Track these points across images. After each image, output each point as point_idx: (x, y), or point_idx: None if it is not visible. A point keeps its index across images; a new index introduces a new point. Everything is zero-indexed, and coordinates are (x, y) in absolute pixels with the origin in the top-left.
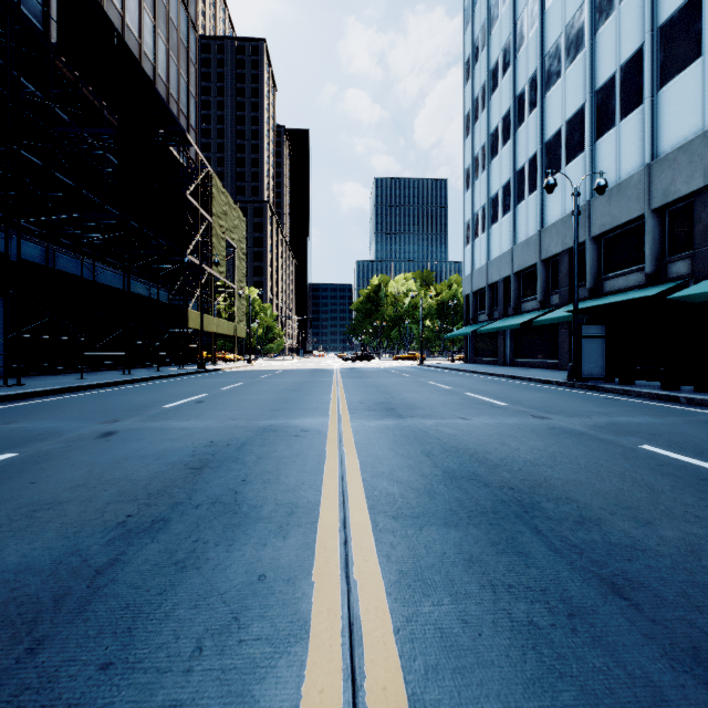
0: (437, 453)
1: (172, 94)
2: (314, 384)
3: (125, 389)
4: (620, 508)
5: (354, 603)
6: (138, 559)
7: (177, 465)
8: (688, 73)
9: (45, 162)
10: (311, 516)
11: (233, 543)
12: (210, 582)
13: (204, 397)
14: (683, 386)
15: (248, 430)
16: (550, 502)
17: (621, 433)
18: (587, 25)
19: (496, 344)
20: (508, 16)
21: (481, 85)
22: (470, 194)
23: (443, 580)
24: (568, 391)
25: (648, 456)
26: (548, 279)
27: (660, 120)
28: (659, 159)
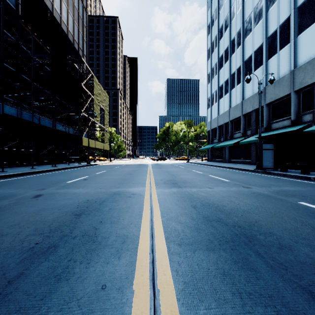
0: (199, 206)
1: (75, 40)
2: (139, 171)
3: (52, 173)
4: (299, 239)
5: (157, 307)
6: (35, 273)
7: (68, 213)
8: (311, 28)
9: (15, 68)
10: (134, 243)
11: (90, 262)
12: (73, 290)
13: (87, 177)
14: (310, 172)
15: (106, 194)
16: (261, 235)
17: (287, 195)
18: (264, 7)
19: (221, 153)
20: (227, 4)
21: (215, 36)
22: (210, 85)
23: (209, 289)
24: (256, 174)
25: (305, 208)
26: (245, 123)
27: (298, 49)
28: (298, 68)
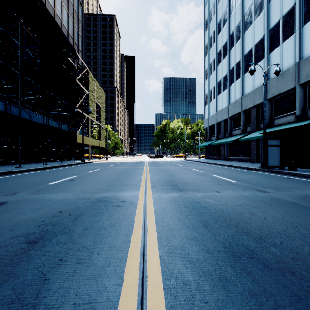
0: (211, 223)
1: (70, 34)
2: (135, 169)
3: (38, 172)
4: None
5: None
6: None
7: (20, 237)
8: None
9: None
10: None
11: None
12: None
13: (75, 177)
14: None
15: (88, 201)
16: None
17: None
18: None
19: (220, 150)
20: None
21: (213, 31)
22: (208, 81)
23: None
24: (263, 173)
25: None
26: (245, 119)
27: (304, 40)
28: (304, 59)
